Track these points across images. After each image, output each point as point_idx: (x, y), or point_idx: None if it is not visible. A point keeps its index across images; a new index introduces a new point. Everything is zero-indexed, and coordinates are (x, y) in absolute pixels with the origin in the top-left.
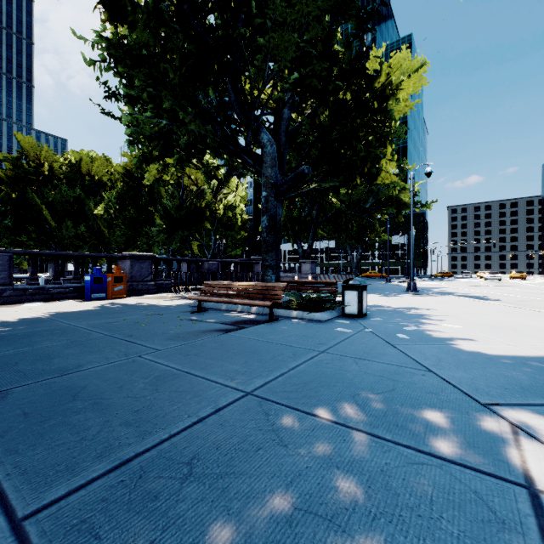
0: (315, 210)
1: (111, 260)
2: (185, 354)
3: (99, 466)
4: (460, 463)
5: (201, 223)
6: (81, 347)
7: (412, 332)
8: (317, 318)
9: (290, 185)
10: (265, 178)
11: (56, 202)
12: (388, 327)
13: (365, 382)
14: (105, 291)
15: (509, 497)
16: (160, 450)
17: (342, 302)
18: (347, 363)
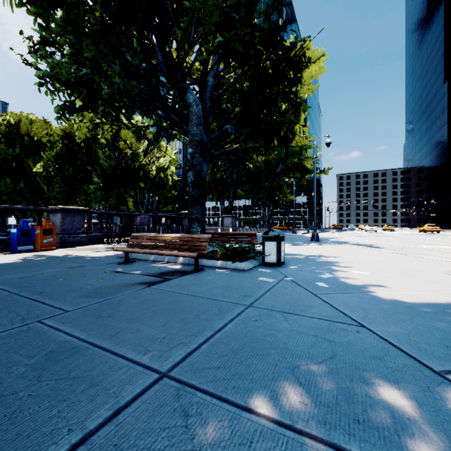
0: (235, 173)
1: (41, 213)
2: (97, 316)
3: None
4: None
5: (136, 182)
6: None
7: (329, 280)
8: (240, 267)
9: (214, 143)
10: (191, 136)
11: None
12: (305, 275)
13: (301, 345)
14: (33, 243)
15: None
16: None
17: (263, 251)
18: (276, 319)
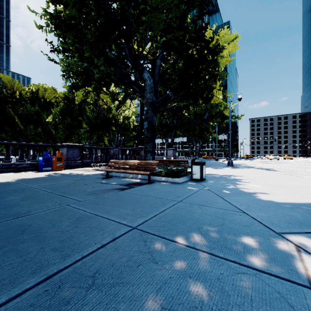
0: (175, 119)
1: (55, 148)
2: (96, 204)
3: (32, 280)
4: (267, 272)
5: (110, 127)
6: (32, 199)
7: (232, 189)
8: (176, 181)
9: (160, 103)
10: (146, 99)
11: (23, 114)
12: (217, 186)
13: (206, 219)
14: (51, 166)
15: (301, 296)
16: (74, 267)
17: (191, 172)
18: (194, 208)
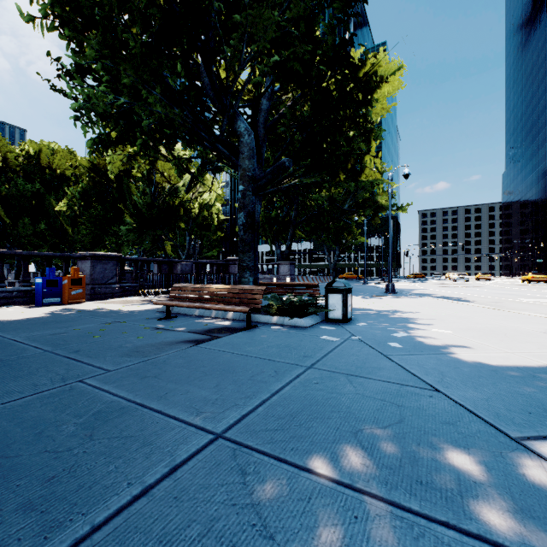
0: (294, 210)
1: (69, 260)
2: (142, 376)
3: None
4: None
5: (175, 223)
6: (5, 369)
7: (403, 339)
8: (299, 324)
9: (269, 179)
10: (242, 171)
11: (11, 197)
12: (376, 334)
13: (366, 409)
14: (60, 295)
15: None
16: None
17: (326, 306)
18: (339, 382)
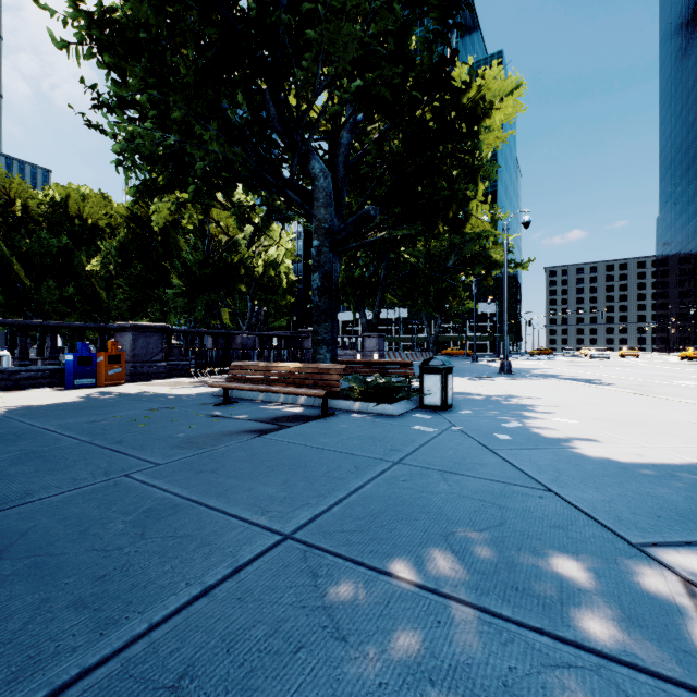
0: (383, 269)
1: (105, 332)
2: (197, 471)
3: None
4: (626, 662)
5: (234, 285)
6: (39, 461)
7: (515, 431)
8: (387, 411)
9: (350, 232)
10: (317, 222)
11: (32, 254)
12: (482, 424)
13: (461, 510)
14: (95, 375)
15: None
16: (126, 659)
17: (421, 389)
18: (432, 480)
